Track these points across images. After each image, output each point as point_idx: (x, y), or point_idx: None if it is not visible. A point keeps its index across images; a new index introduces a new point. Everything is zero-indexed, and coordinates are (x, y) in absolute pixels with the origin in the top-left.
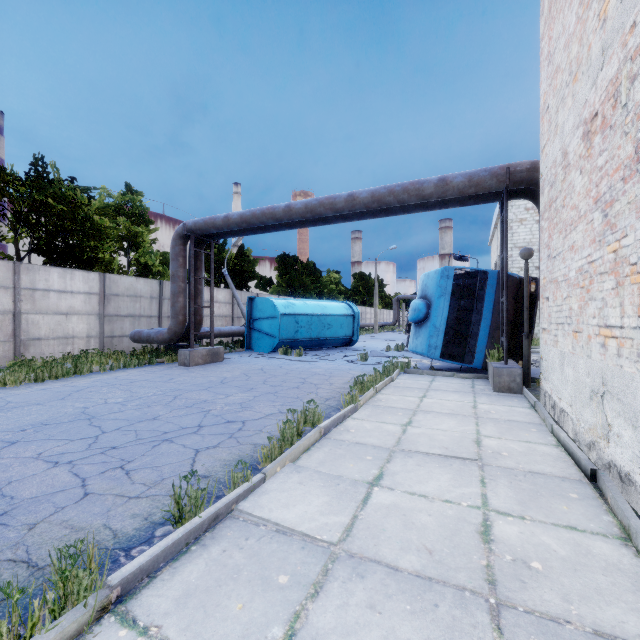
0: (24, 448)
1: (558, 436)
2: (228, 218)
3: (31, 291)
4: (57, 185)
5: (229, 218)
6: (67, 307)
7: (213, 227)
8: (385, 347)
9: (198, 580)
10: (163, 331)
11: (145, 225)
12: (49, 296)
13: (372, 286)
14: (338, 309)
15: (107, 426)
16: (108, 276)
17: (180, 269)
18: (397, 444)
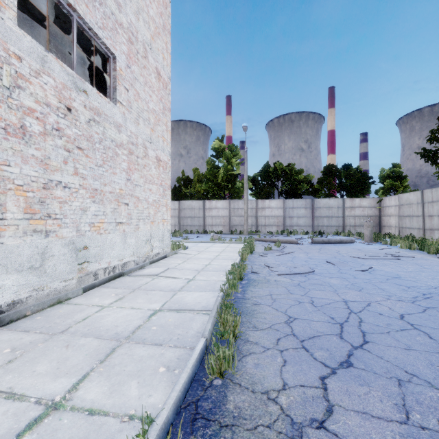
0: (402, 304)
1: None
2: None
3: None
4: None
5: None
6: None
7: None
8: None
9: (215, 285)
10: None
11: None
12: None
13: None
14: None
15: (438, 330)
16: None
17: None
18: (116, 348)
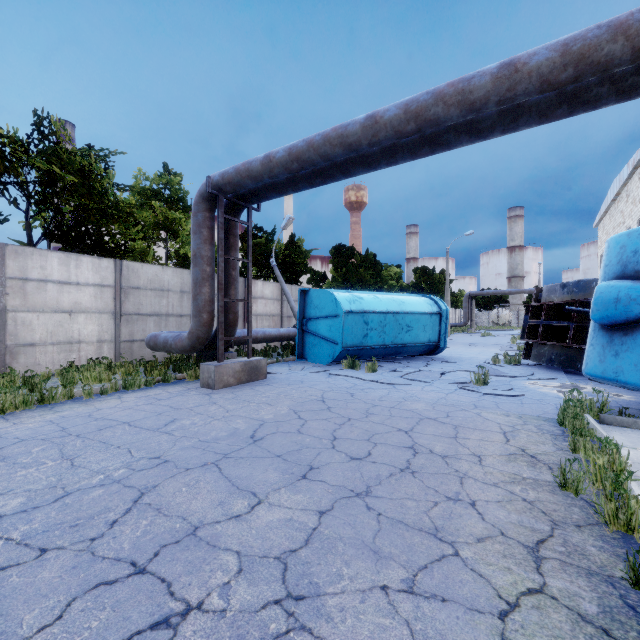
0: None
1: None
2: (270, 157)
3: (21, 282)
4: (64, 149)
5: (271, 157)
6: (71, 303)
7: (248, 176)
8: (483, 357)
9: None
10: (183, 335)
11: (184, 211)
12: (46, 288)
13: (437, 281)
14: (419, 305)
15: None
16: (125, 264)
17: (204, 246)
18: None
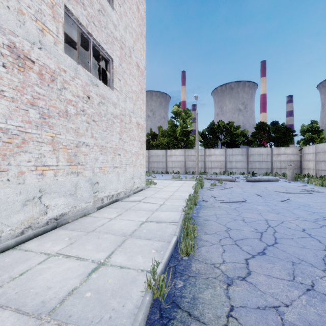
0: (306, 223)
1: (3, 248)
2: None
3: None
4: None
5: None
6: None
7: None
8: None
9: (178, 208)
10: None
11: None
12: None
13: None
14: None
15: None
16: None
17: None
18: (125, 240)
